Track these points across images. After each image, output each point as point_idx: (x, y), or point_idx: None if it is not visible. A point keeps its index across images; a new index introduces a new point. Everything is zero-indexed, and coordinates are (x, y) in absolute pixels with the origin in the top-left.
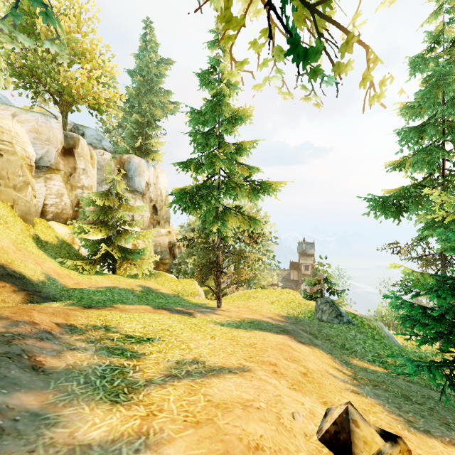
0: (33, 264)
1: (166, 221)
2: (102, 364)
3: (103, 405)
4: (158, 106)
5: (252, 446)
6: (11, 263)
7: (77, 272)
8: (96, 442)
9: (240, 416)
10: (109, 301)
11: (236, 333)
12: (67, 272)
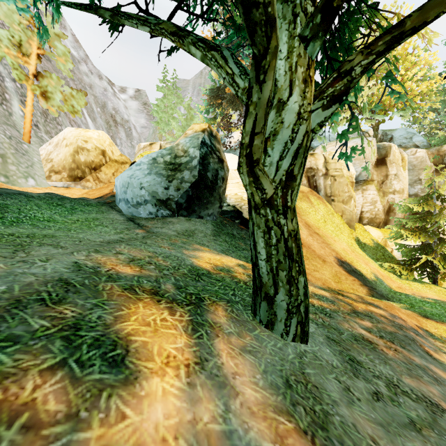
0: (363, 264)
1: None
2: None
3: None
4: None
5: None
6: (351, 262)
7: (394, 275)
8: None
9: None
10: (443, 316)
11: None
12: (386, 274)
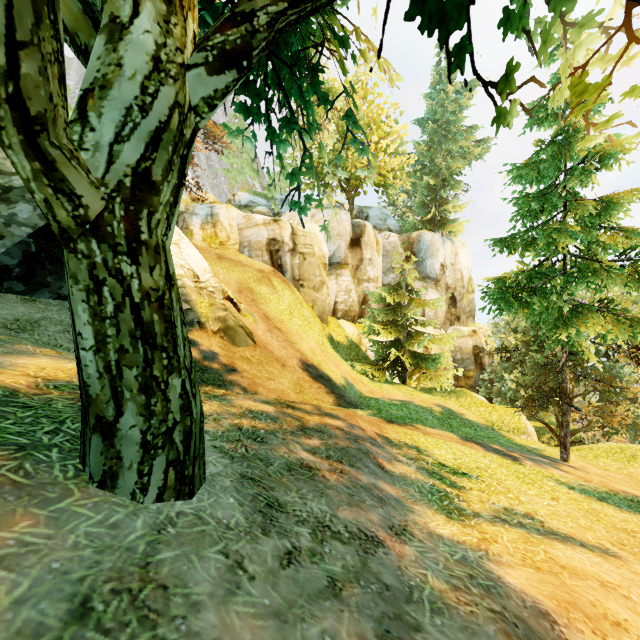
0: (334, 366)
1: (468, 316)
2: (426, 482)
3: (440, 515)
4: (457, 156)
5: (609, 619)
6: (320, 365)
7: (367, 378)
8: (445, 536)
9: (595, 588)
10: (407, 418)
11: (597, 506)
12: (359, 377)
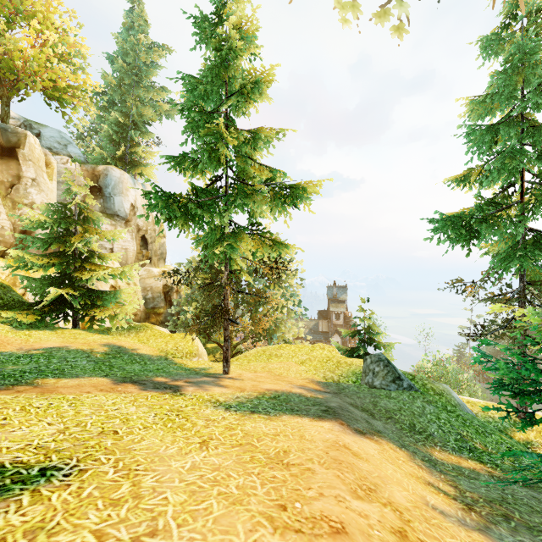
0: None
1: (160, 258)
2: None
3: None
4: (148, 105)
5: None
6: None
7: (8, 326)
8: None
9: None
10: (33, 372)
11: (251, 425)
12: None
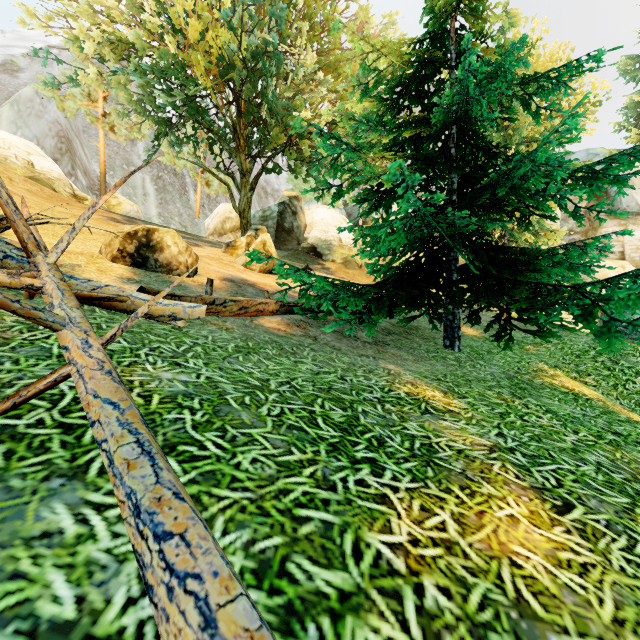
0: None
1: None
2: None
3: None
4: None
5: None
6: None
7: None
8: None
9: None
10: None
11: None
12: None
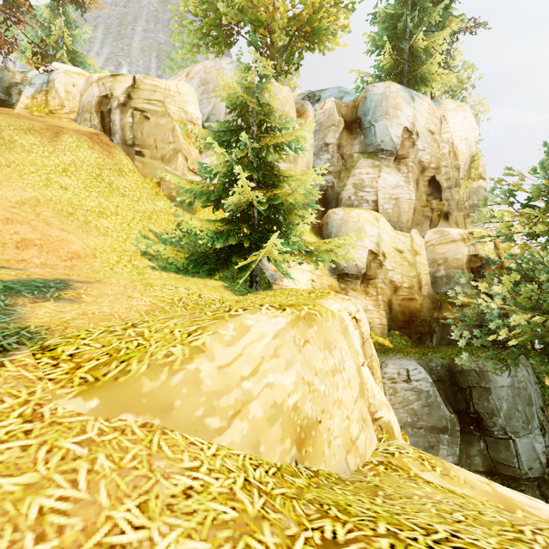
0: None
1: (469, 213)
2: None
3: None
4: None
5: None
6: None
7: (148, 264)
8: None
9: None
10: None
11: None
12: (117, 258)
